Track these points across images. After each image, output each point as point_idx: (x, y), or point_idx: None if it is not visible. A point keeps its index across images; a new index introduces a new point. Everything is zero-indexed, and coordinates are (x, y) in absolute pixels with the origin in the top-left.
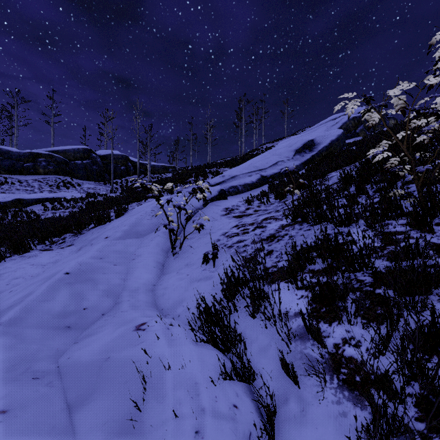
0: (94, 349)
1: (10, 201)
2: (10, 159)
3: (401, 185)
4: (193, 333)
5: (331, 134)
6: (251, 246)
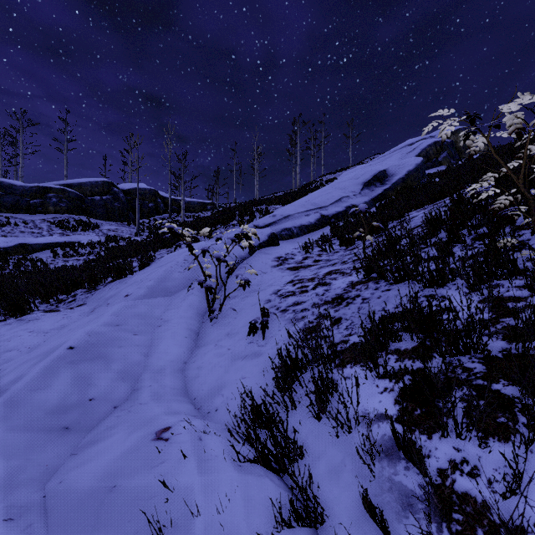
0: (96, 469)
1: (12, 247)
2: (13, 194)
3: (509, 231)
4: (235, 450)
5: (407, 163)
6: (311, 311)
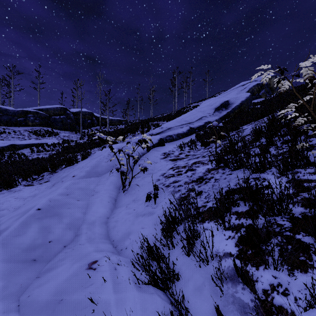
0: (51, 288)
1: (7, 146)
2: (8, 115)
3: (303, 138)
4: (136, 277)
5: (241, 96)
6: (184, 186)
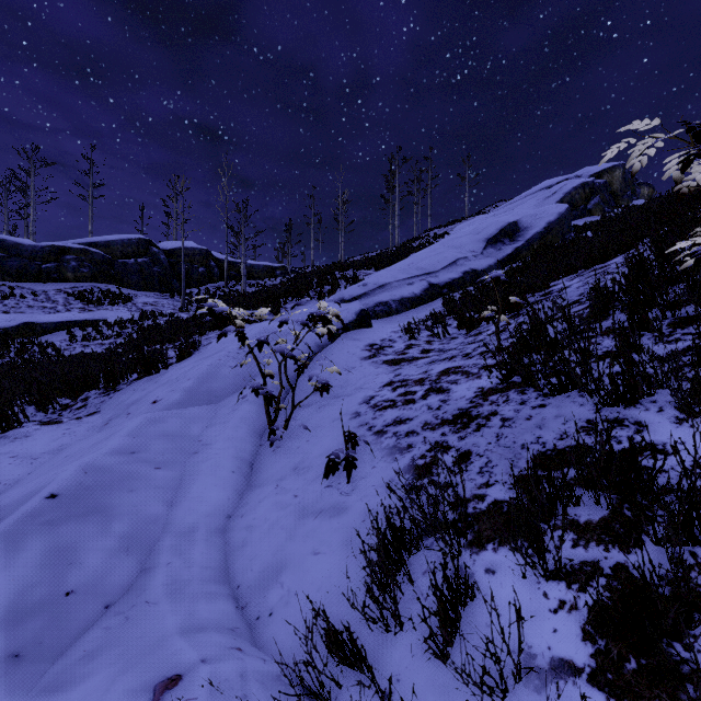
0: None
1: (15, 327)
2: (20, 257)
3: None
4: None
5: (546, 212)
6: (422, 435)
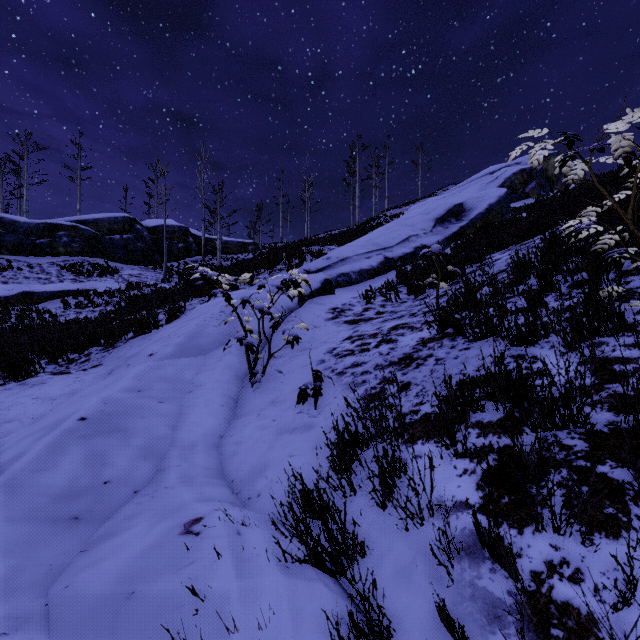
0: (111, 570)
1: (15, 296)
2: (16, 233)
3: (614, 277)
4: (281, 548)
5: (488, 195)
6: (374, 374)
